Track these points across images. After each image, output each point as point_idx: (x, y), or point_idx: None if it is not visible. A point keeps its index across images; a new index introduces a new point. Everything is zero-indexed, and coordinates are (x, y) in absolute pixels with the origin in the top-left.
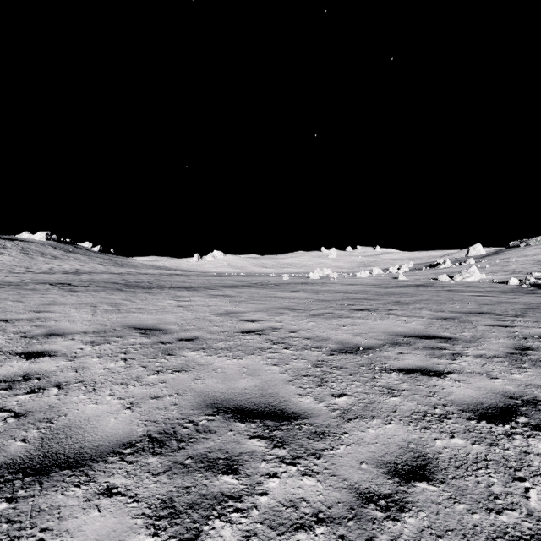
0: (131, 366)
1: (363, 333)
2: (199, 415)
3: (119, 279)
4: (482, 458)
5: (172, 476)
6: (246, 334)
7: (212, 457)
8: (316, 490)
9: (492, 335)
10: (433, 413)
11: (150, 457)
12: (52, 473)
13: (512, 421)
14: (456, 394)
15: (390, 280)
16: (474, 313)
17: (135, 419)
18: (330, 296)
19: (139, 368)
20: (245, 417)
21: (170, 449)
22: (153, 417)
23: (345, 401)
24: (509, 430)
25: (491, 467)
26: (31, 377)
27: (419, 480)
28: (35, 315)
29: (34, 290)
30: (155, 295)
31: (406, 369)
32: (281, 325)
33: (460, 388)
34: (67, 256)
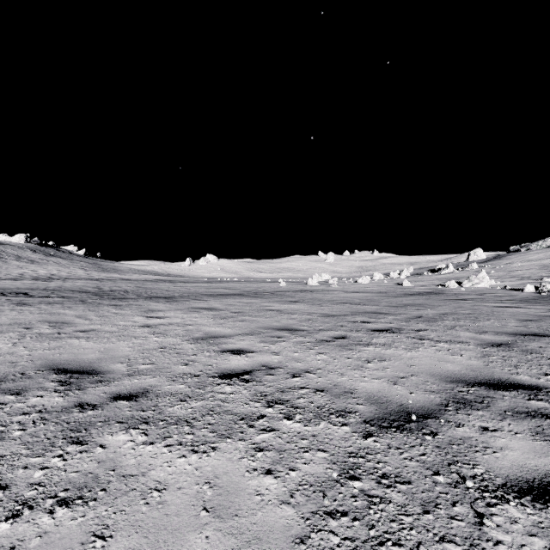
0: None
1: (402, 377)
2: None
3: (93, 286)
4: None
5: None
6: (226, 380)
7: None
8: None
9: None
10: None
11: None
12: None
13: None
14: None
15: (394, 286)
16: (526, 334)
17: None
18: (337, 308)
19: None
20: None
21: None
22: None
23: None
24: None
25: None
26: None
27: None
28: None
29: None
30: (122, 309)
31: (526, 486)
32: (279, 361)
33: None
34: (46, 260)
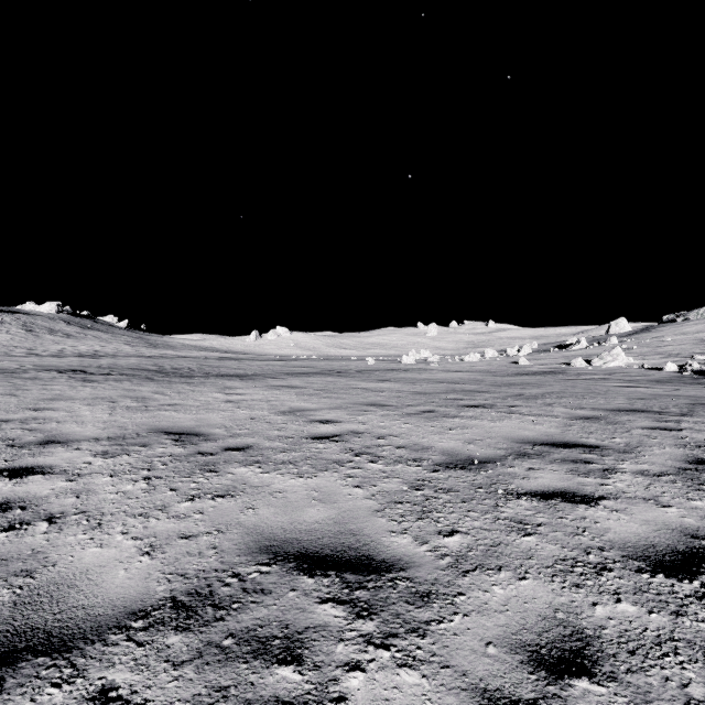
0: (156, 488)
1: (478, 439)
2: (248, 564)
3: (151, 364)
4: (666, 637)
5: (202, 667)
6: (318, 441)
7: (264, 635)
8: (421, 693)
9: (653, 442)
10: (585, 562)
11: (172, 635)
12: (22, 663)
13: (702, 574)
14: (615, 531)
15: (508, 365)
16: (625, 410)
17: (155, 571)
18: (431, 387)
19: (166, 491)
20: (314, 567)
21: (202, 621)
22: (181, 567)
23: (458, 543)
24: (699, 589)
25: (682, 651)
26: (13, 505)
27: (577, 675)
28: (30, 415)
29: (34, 379)
30: (196, 386)
31: (540, 493)
32: (366, 428)
33: (619, 522)
34: (83, 334)
